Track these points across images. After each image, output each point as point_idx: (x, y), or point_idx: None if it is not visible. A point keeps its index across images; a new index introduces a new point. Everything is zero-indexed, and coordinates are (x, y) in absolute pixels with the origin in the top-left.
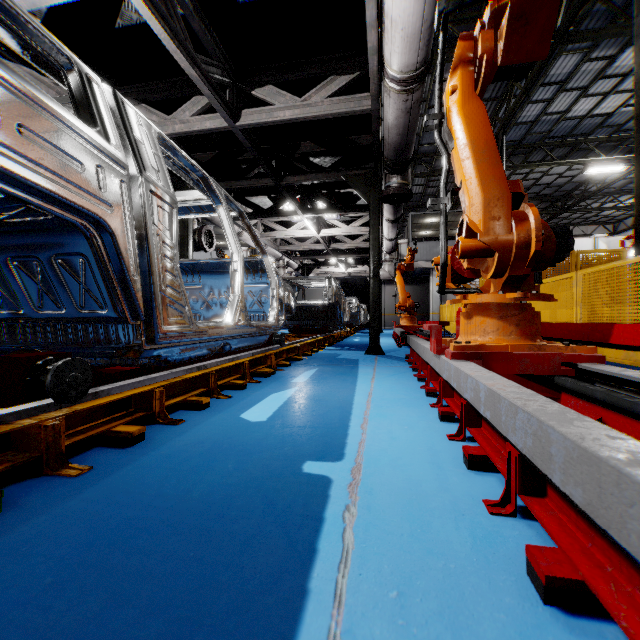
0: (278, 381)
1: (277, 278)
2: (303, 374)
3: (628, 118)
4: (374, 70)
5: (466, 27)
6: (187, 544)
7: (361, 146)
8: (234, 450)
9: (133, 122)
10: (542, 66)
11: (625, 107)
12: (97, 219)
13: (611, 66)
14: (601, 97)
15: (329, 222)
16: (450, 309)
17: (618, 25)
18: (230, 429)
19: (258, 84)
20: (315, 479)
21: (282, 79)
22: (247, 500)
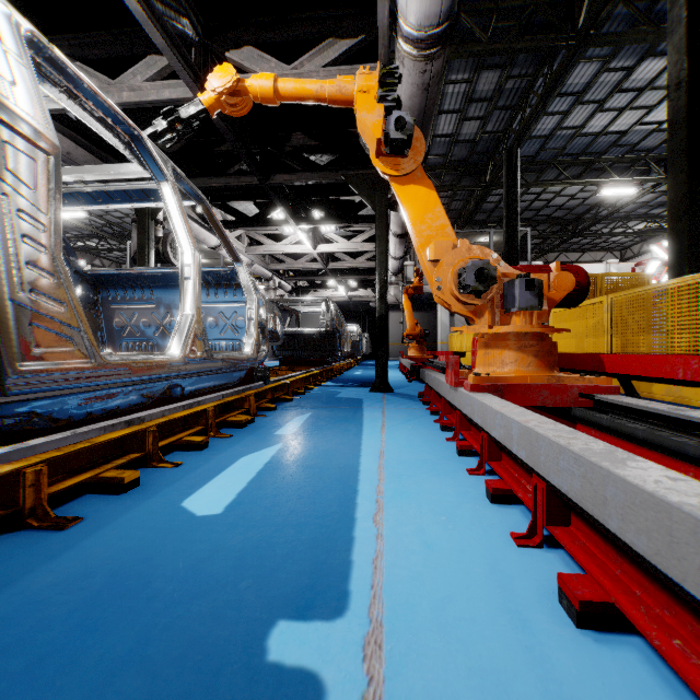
0: (256, 434)
1: (256, 294)
2: (291, 422)
3: (642, 138)
4: (384, 25)
5: (481, 21)
6: None
7: None
8: (143, 595)
9: None
10: (561, 71)
11: (640, 125)
12: None
13: (629, 79)
14: (617, 113)
15: (327, 236)
16: (460, 338)
17: (641, 30)
18: (154, 536)
19: (234, 44)
20: (289, 686)
21: (265, 40)
22: None
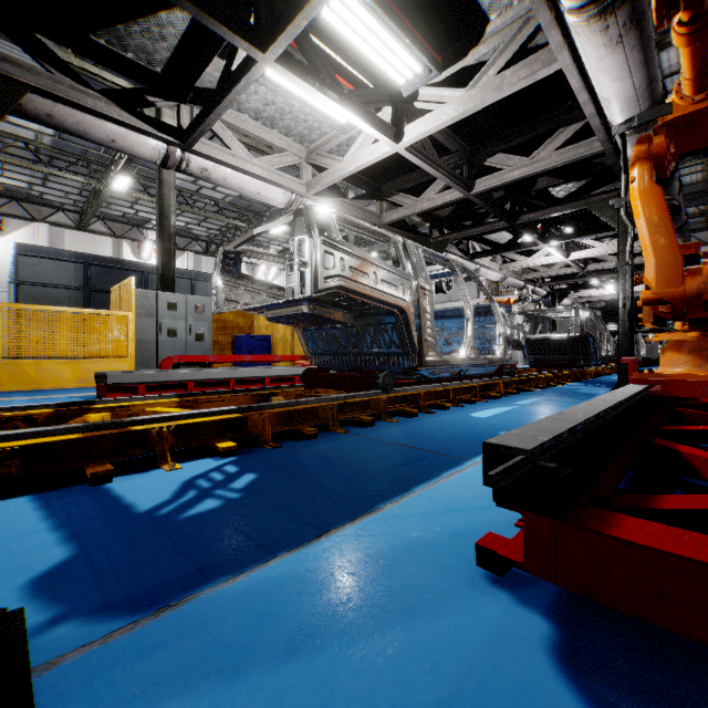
0: (502, 402)
1: (503, 320)
2: (527, 400)
3: None
4: (597, 125)
5: None
6: (443, 439)
7: (608, 167)
8: (464, 424)
9: (412, 252)
10: None
11: None
12: (401, 308)
13: None
14: None
15: (581, 243)
16: None
17: None
18: (462, 418)
19: (489, 155)
20: None
21: (511, 144)
22: (468, 436)
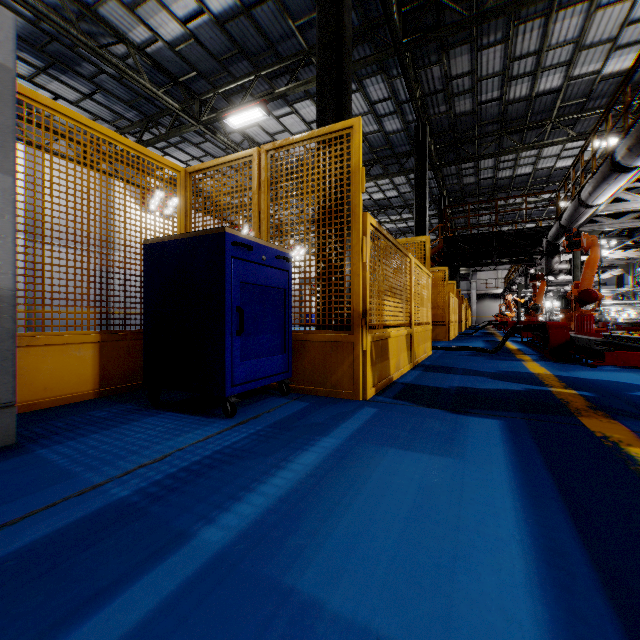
0: None
1: None
2: None
3: None
4: None
5: None
6: None
7: None
8: None
9: None
10: None
11: None
12: None
13: None
14: None
15: None
16: None
17: None
18: None
19: None
20: None
21: None
22: None
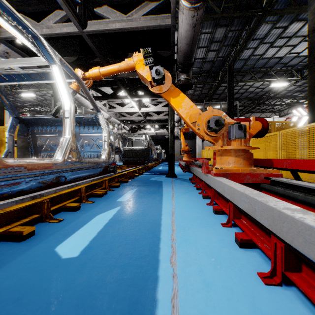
0: (107, 201)
1: (108, 129)
2: (126, 194)
3: (290, 60)
4: None
5: (217, 4)
6: None
7: (163, 57)
8: None
9: None
10: (255, 27)
11: (289, 54)
12: None
13: (285, 32)
14: (279, 48)
15: (145, 104)
16: (207, 152)
17: (292, 8)
18: (30, 276)
19: (98, 5)
20: None
21: (114, 3)
22: None
